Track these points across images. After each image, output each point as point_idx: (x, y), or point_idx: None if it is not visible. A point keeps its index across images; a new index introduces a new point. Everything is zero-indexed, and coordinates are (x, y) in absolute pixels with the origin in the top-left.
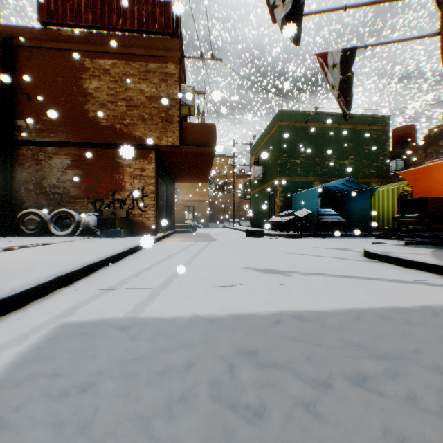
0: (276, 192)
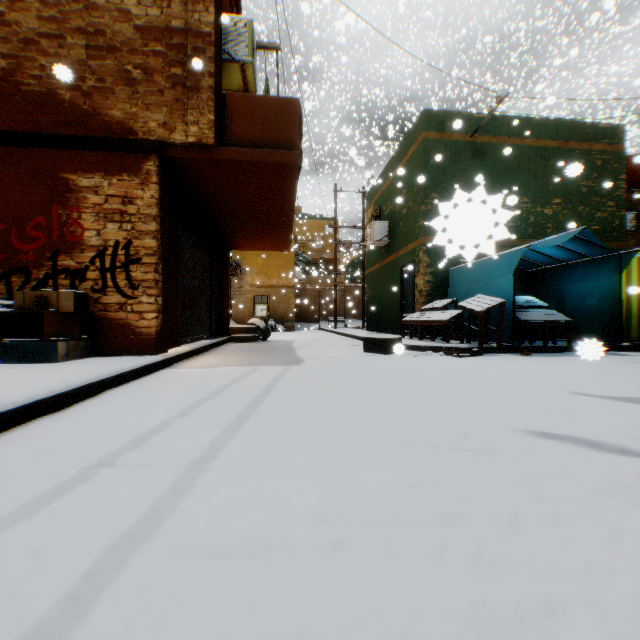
0: (417, 266)
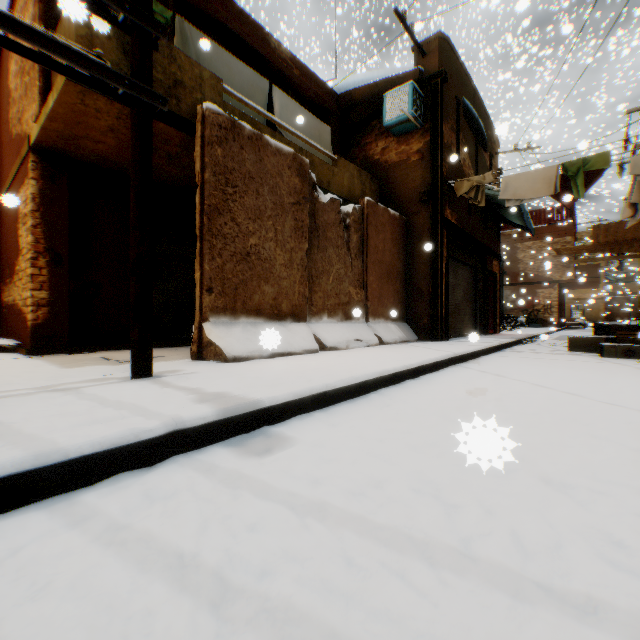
0: None
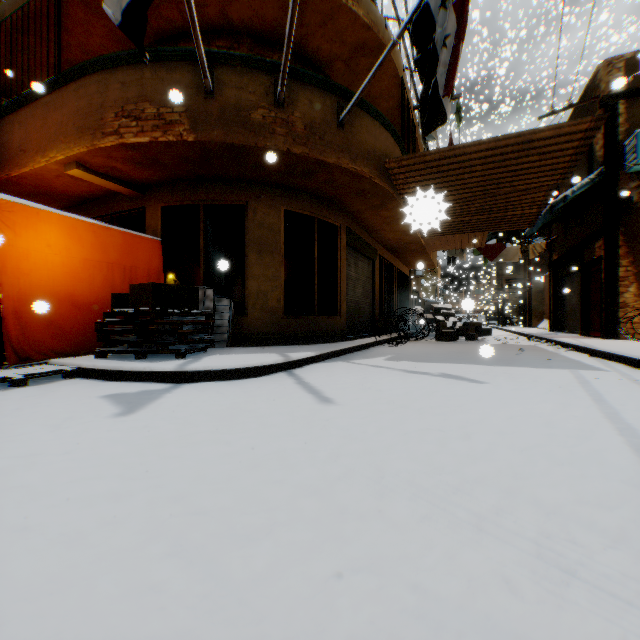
0: None
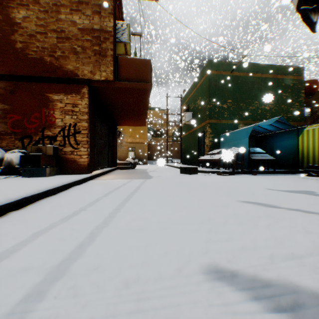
0: (205, 133)
